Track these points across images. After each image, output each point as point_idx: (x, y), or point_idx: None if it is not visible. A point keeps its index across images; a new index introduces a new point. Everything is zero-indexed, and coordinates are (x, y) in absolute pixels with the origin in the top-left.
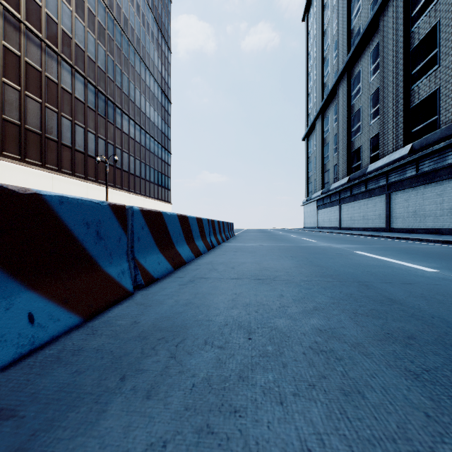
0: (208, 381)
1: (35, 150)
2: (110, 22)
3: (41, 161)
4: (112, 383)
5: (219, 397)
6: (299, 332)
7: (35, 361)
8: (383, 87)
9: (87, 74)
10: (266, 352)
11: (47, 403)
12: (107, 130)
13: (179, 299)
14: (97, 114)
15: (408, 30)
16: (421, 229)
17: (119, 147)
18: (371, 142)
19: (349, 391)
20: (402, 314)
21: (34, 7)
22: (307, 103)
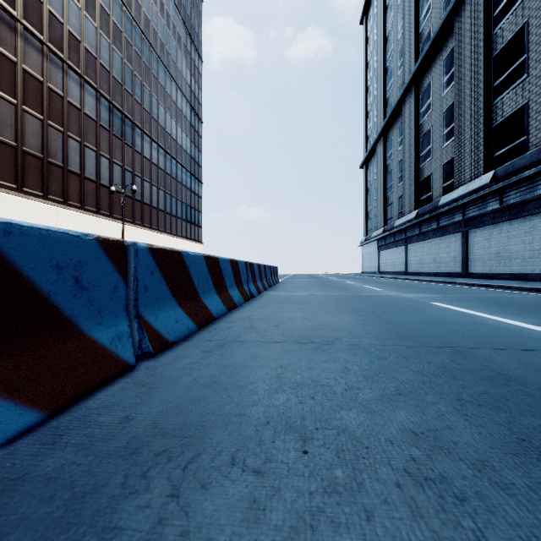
0: None
1: (35, 177)
2: (128, 23)
3: (42, 191)
4: None
5: None
6: (382, 439)
7: None
8: (459, 102)
9: (100, 86)
10: (334, 483)
11: None
12: (124, 154)
13: (200, 376)
14: (112, 135)
15: (490, 32)
16: (505, 275)
17: (139, 175)
18: (443, 169)
19: None
20: (530, 402)
21: (34, 3)
22: (366, 123)
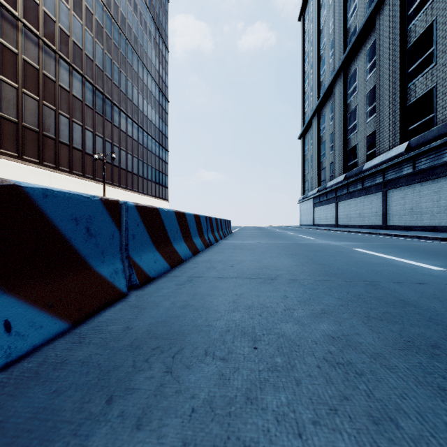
0: (210, 403)
1: (33, 147)
2: (108, 20)
3: (38, 158)
4: (96, 407)
5: (225, 426)
6: (309, 340)
7: (10, 377)
8: (380, 85)
9: (85, 72)
10: (275, 365)
11: (15, 436)
12: (105, 128)
13: (176, 301)
14: (95, 112)
15: (405, 28)
16: (417, 227)
17: (117, 145)
18: (367, 140)
19: (379, 418)
20: (418, 318)
21: (32, 5)
22: (303, 102)
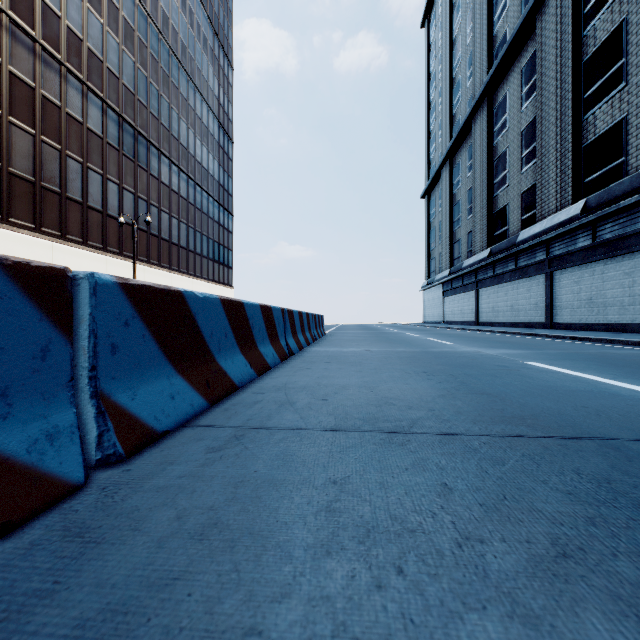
0: None
1: (25, 205)
2: (142, 19)
3: (34, 222)
4: None
5: None
6: None
7: None
8: (542, 117)
9: (107, 95)
10: None
11: None
12: (137, 178)
13: (190, 509)
14: (122, 155)
15: (579, 32)
16: (599, 325)
17: (156, 204)
18: (522, 198)
19: None
20: None
21: None
22: (428, 144)
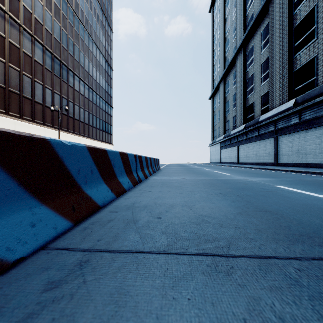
0: None
1: None
2: (64, 4)
3: (5, 109)
4: None
5: None
6: None
7: None
8: (272, 56)
9: (45, 43)
10: None
11: None
12: (62, 87)
13: None
14: (53, 75)
15: (292, 12)
16: (303, 164)
17: (72, 101)
18: (261, 98)
19: None
20: None
21: None
22: (213, 72)
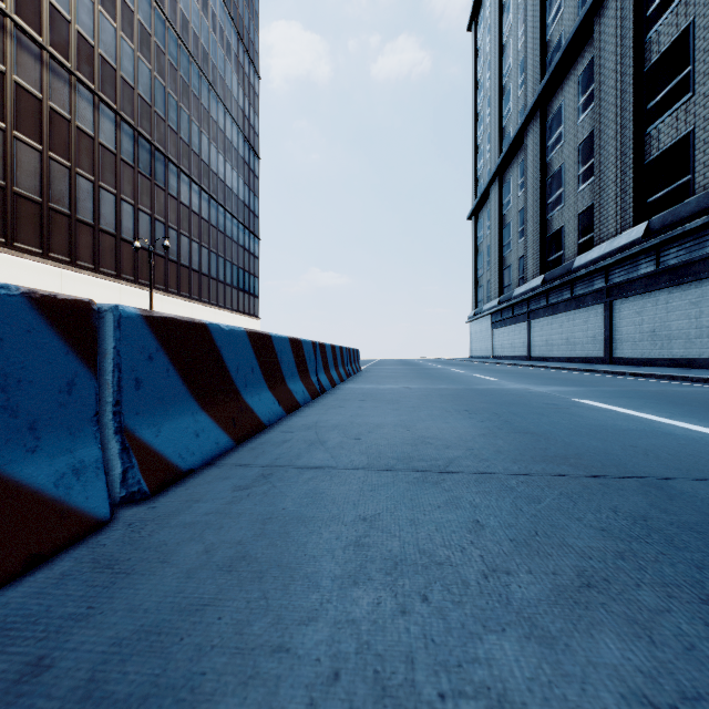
0: None
1: (31, 228)
2: (159, 23)
3: (41, 247)
4: None
5: None
6: None
7: None
8: (600, 130)
9: (121, 107)
10: None
11: None
12: (154, 198)
13: (218, 543)
14: (138, 173)
15: (641, 37)
16: (663, 360)
17: (174, 226)
18: (579, 220)
19: None
20: None
21: None
22: (476, 160)
